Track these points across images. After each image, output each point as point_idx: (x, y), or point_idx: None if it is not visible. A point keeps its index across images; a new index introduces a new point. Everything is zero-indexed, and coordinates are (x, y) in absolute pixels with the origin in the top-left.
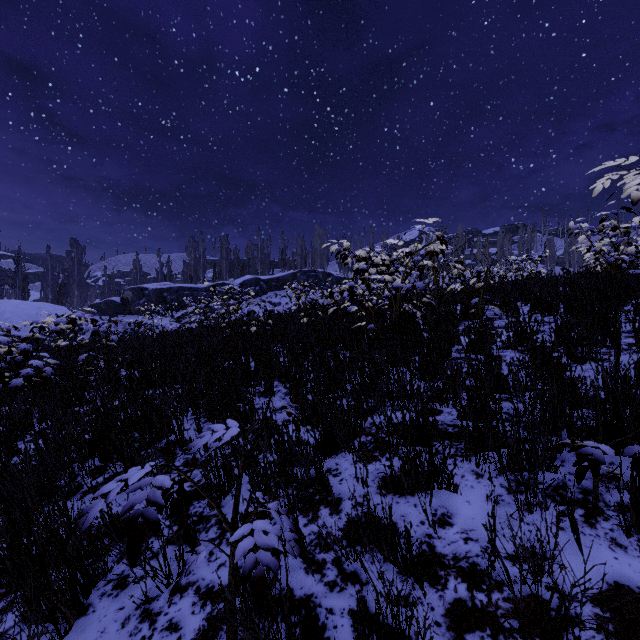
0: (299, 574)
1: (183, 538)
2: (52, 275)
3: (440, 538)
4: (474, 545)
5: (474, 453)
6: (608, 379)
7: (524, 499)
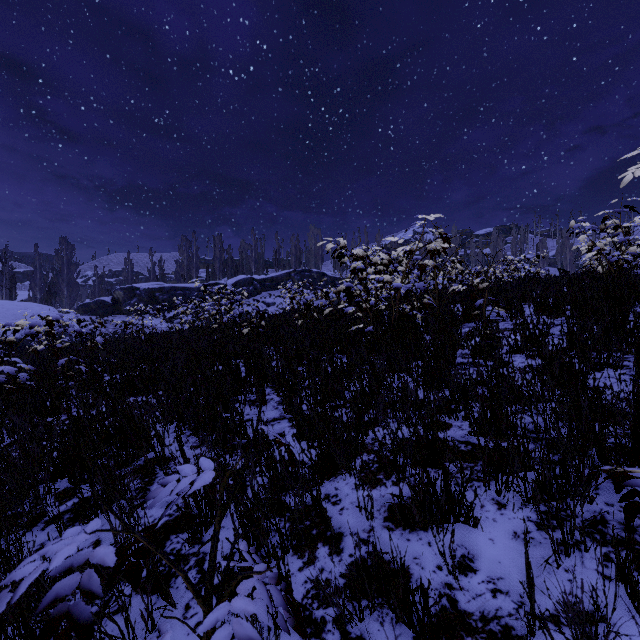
0: (293, 639)
1: (154, 587)
2: (40, 274)
3: (462, 589)
4: (505, 600)
5: (494, 479)
6: (631, 389)
7: (561, 540)
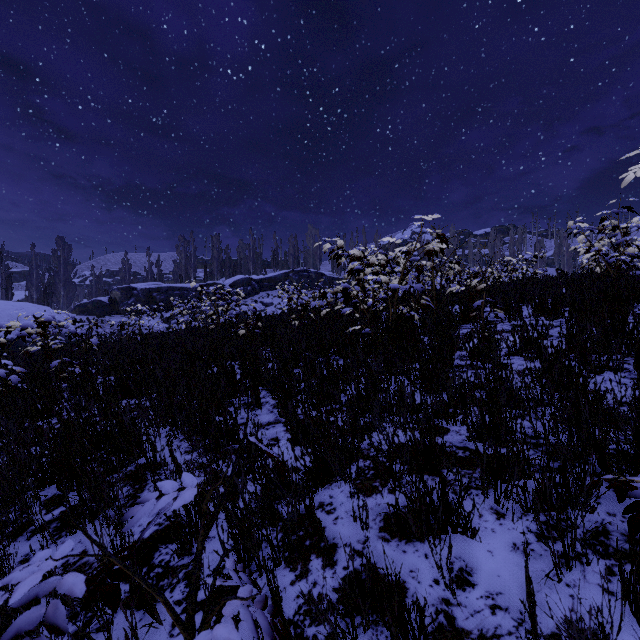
0: None
1: (140, 602)
2: (37, 274)
3: (460, 605)
4: (504, 617)
5: (493, 487)
6: (632, 392)
7: (562, 553)
